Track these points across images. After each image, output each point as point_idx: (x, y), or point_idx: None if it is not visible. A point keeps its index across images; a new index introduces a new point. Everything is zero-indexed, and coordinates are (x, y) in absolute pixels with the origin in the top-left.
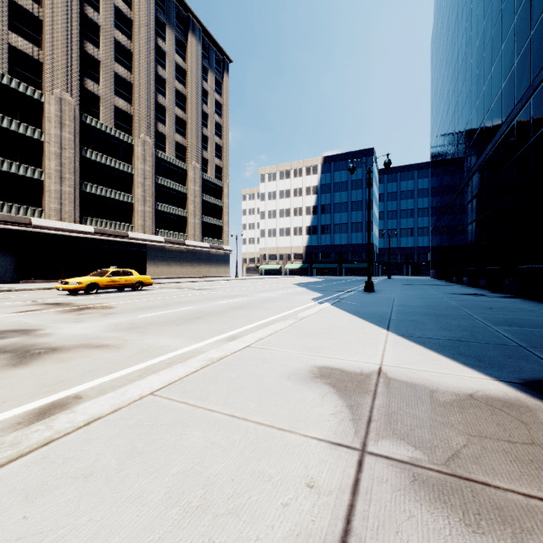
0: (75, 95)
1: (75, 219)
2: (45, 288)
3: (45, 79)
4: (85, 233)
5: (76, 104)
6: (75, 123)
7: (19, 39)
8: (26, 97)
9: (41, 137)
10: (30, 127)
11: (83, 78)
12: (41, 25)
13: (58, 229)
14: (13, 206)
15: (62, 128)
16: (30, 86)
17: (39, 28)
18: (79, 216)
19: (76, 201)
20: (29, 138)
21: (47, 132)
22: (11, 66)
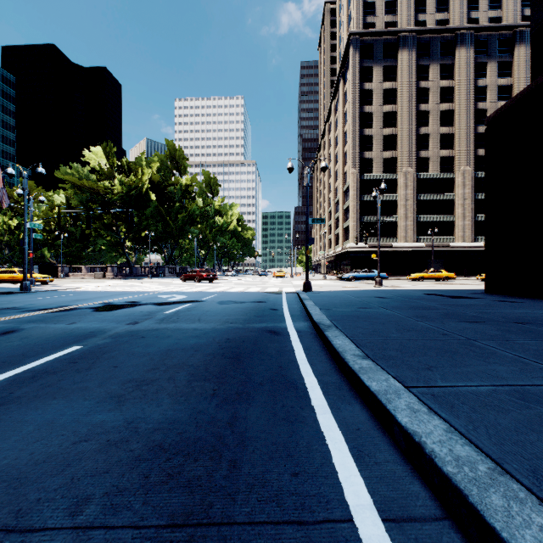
0: (471, 164)
1: (471, 239)
2: (464, 279)
3: (455, 165)
4: (477, 247)
5: (472, 170)
6: (471, 181)
7: (443, 151)
8: (446, 179)
9: (453, 197)
10: (448, 195)
11: (475, 150)
12: (453, 136)
13: (462, 247)
14: (441, 238)
15: (464, 188)
16: (448, 172)
17: (452, 138)
18: (473, 237)
19: (472, 228)
20: (447, 200)
21: (456, 194)
22: (440, 167)
